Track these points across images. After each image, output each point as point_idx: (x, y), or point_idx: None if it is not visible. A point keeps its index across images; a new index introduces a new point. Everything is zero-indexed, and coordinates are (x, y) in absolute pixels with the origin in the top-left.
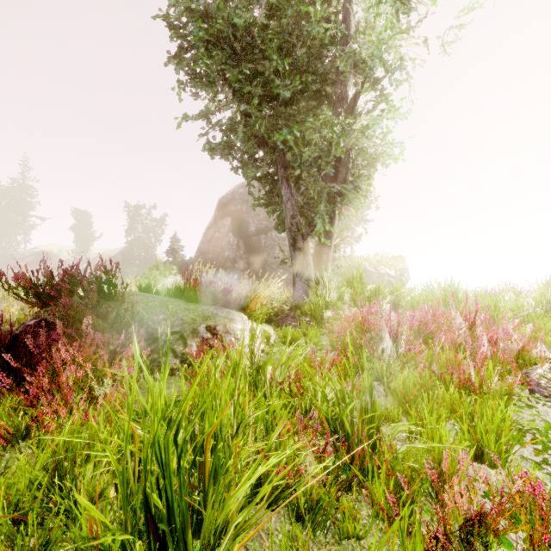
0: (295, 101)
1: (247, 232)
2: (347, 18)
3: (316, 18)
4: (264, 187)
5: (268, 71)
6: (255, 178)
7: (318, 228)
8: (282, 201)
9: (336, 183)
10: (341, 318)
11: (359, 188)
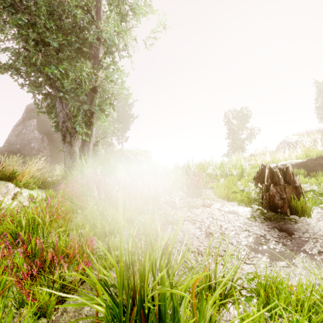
0: (65, 50)
1: (50, 131)
2: (98, 12)
3: (73, 4)
4: (45, 100)
5: (39, 25)
6: (39, 94)
7: (77, 130)
8: (57, 112)
9: (90, 105)
10: (84, 182)
11: (104, 109)
